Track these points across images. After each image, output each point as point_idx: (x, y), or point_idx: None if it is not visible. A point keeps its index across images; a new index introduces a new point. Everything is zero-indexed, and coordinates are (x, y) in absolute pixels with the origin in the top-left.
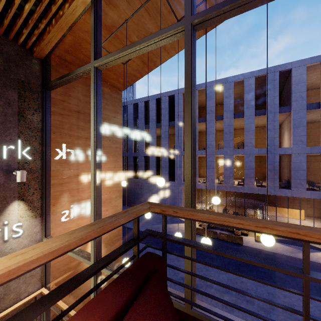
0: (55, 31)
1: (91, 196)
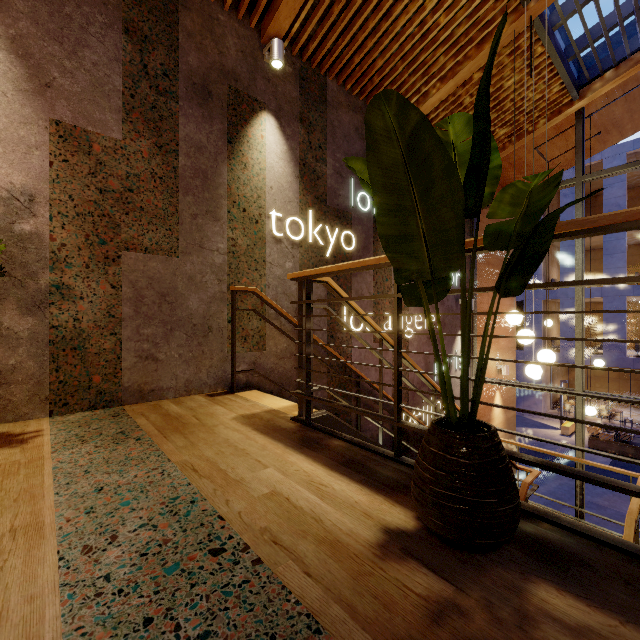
0: (512, 147)
1: (576, 321)
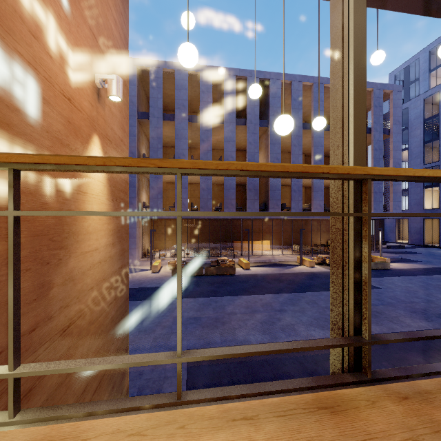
0: None
1: None
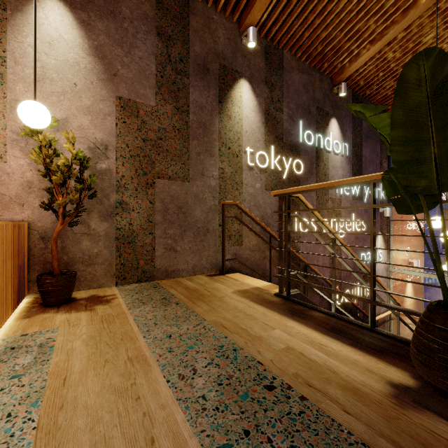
0: None
1: None
